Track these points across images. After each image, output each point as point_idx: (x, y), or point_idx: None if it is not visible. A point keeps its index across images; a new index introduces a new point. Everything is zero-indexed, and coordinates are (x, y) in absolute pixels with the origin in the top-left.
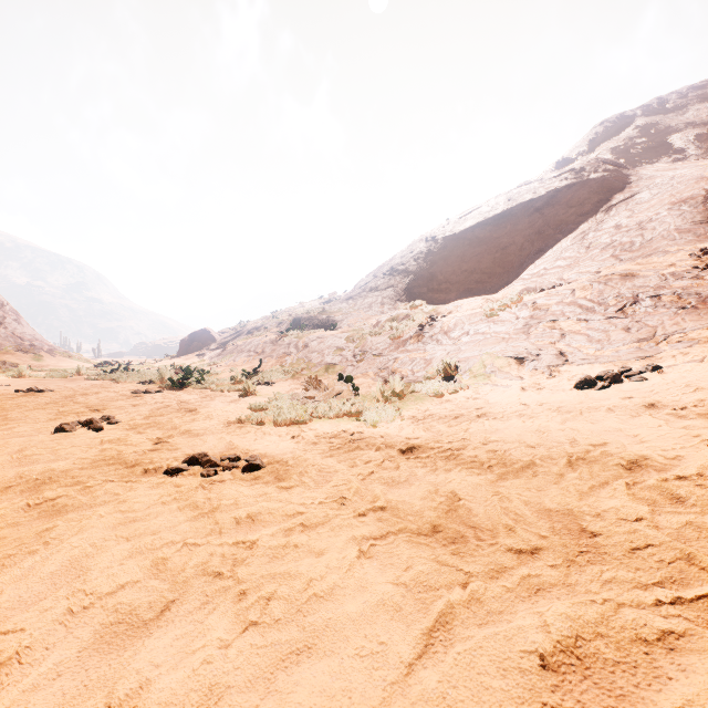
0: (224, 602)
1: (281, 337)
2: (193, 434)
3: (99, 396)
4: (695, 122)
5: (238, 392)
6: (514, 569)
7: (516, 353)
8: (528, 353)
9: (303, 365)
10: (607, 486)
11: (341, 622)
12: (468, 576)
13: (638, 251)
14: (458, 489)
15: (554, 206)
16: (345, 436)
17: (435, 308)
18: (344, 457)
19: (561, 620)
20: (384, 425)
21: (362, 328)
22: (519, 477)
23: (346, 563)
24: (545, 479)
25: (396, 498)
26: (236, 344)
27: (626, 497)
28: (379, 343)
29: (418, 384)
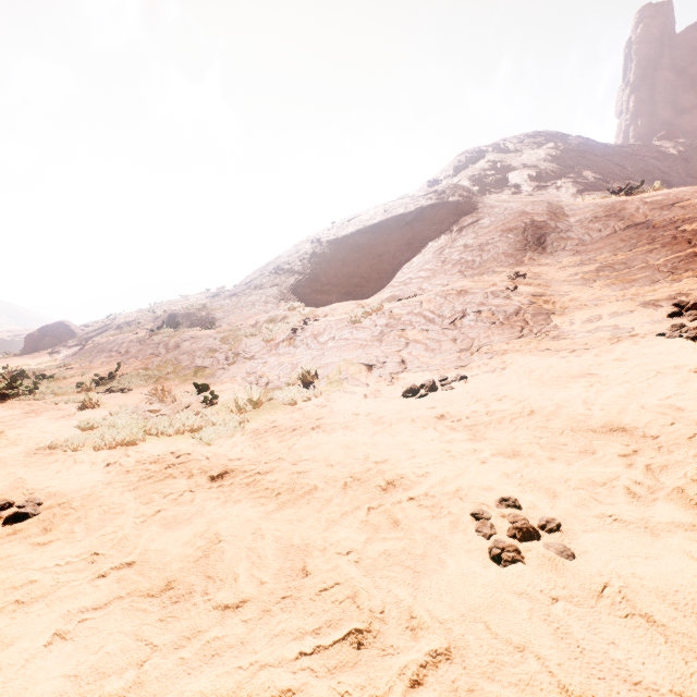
0: None
1: (151, 336)
2: None
3: None
4: (527, 164)
5: (79, 403)
6: (208, 631)
7: (367, 360)
8: (377, 360)
9: (170, 368)
10: (356, 511)
11: None
12: (153, 651)
13: (477, 269)
14: (225, 528)
15: (421, 222)
16: (168, 460)
17: (312, 310)
18: (146, 490)
19: None
20: (222, 441)
21: (239, 328)
22: (295, 505)
23: (24, 657)
24: (313, 507)
25: (158, 546)
26: (97, 342)
27: (358, 525)
28: (253, 345)
29: (277, 391)
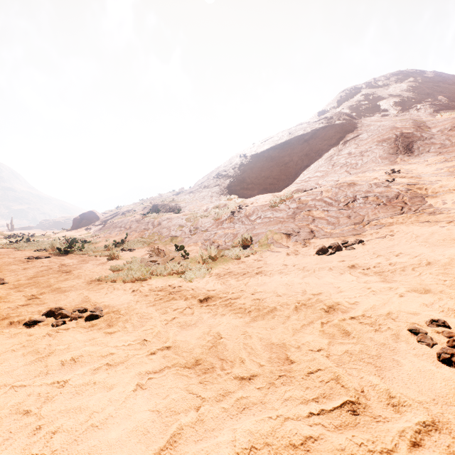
0: (20, 437)
1: (143, 218)
2: (61, 290)
3: None
4: (393, 94)
5: (107, 256)
6: (235, 392)
7: (286, 231)
8: (293, 231)
9: (156, 237)
10: (311, 324)
11: (101, 448)
12: (202, 401)
13: (360, 169)
14: (222, 330)
15: (315, 139)
16: (169, 289)
17: (243, 200)
18: (161, 306)
19: (244, 435)
20: (198, 280)
21: (196, 212)
22: (264, 319)
23: (123, 396)
24: (278, 320)
25: (181, 338)
26: (112, 222)
27: (318, 333)
28: (207, 223)
29: (226, 251)
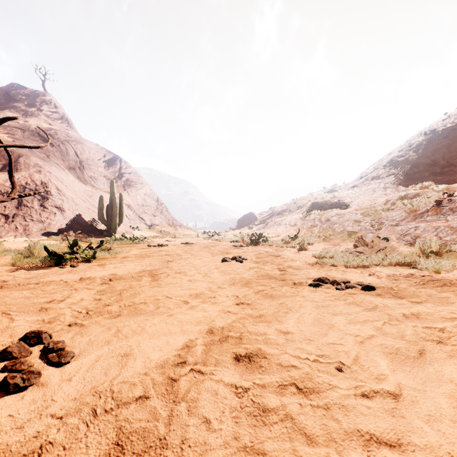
0: None
1: (307, 215)
2: (294, 268)
3: (220, 247)
4: None
5: (292, 248)
6: None
7: None
8: None
9: (330, 232)
10: None
11: None
12: None
13: None
14: None
15: None
16: (418, 277)
17: (446, 186)
18: (440, 289)
19: None
20: (444, 273)
21: (373, 206)
22: None
23: None
24: None
25: None
26: (274, 221)
27: None
28: (395, 216)
29: (454, 245)
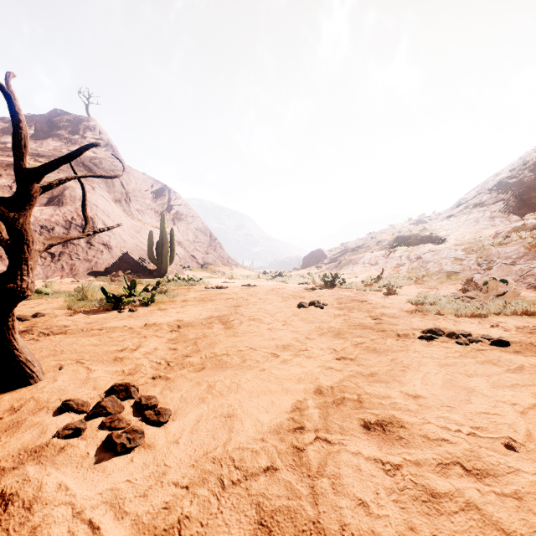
0: None
1: (390, 252)
2: (389, 316)
3: (288, 290)
4: None
5: (377, 291)
6: None
7: None
8: None
9: (423, 273)
10: None
11: None
12: None
13: None
14: None
15: None
16: None
17: None
18: None
19: None
20: None
21: (478, 240)
22: None
23: None
24: None
25: None
26: (348, 259)
27: None
28: (509, 252)
29: None
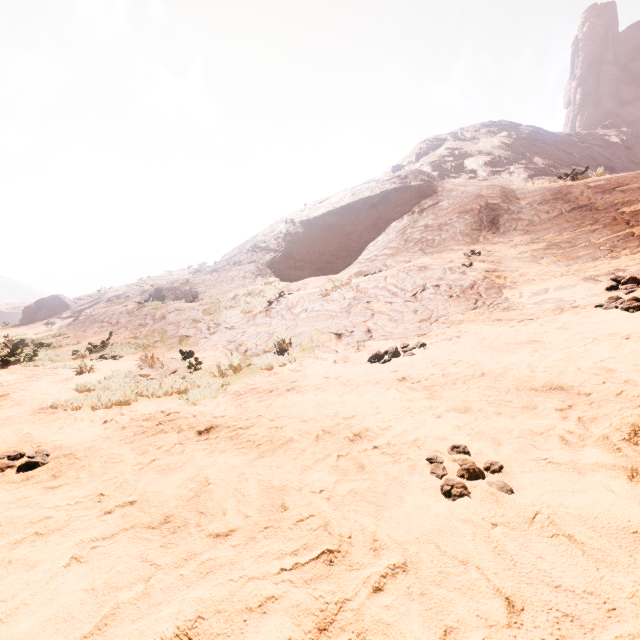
0: None
1: (139, 308)
2: None
3: None
4: (483, 151)
5: (75, 368)
6: (203, 554)
7: (337, 329)
8: (345, 330)
9: (157, 337)
10: (327, 458)
11: None
12: (157, 570)
13: (437, 247)
14: (213, 473)
15: (386, 204)
16: (159, 417)
17: (286, 284)
18: (141, 443)
19: (192, 605)
20: (206, 402)
21: (220, 301)
22: (274, 454)
23: (48, 575)
24: (290, 455)
25: (155, 488)
26: (90, 313)
27: (329, 469)
28: (233, 316)
29: (255, 358)
